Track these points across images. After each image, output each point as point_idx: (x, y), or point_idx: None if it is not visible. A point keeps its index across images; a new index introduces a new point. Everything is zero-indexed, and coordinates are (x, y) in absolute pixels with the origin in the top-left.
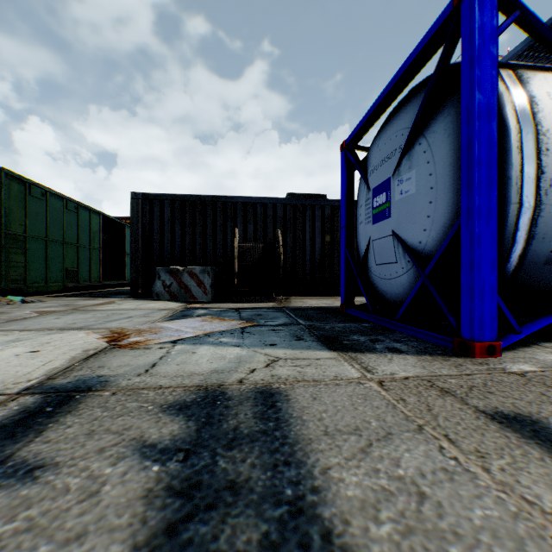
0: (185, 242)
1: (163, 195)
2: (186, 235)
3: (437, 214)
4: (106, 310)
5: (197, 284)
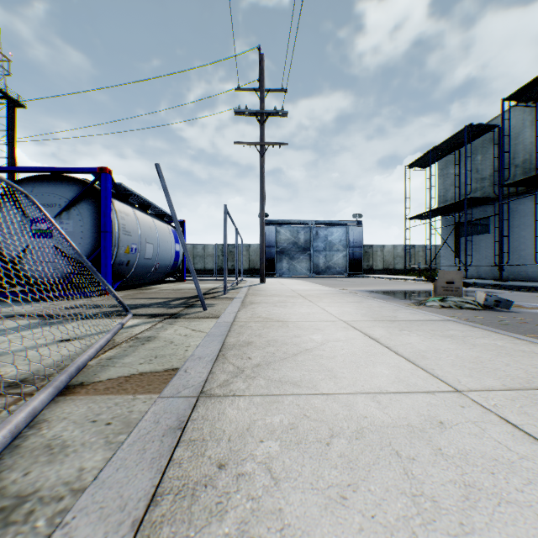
0: None
1: None
2: None
3: (86, 243)
4: None
5: None
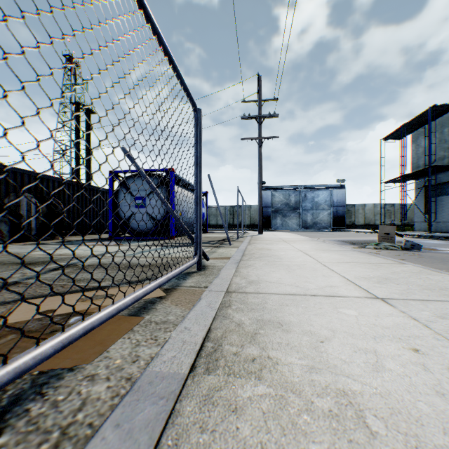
0: None
1: None
2: None
3: (161, 210)
4: None
5: None
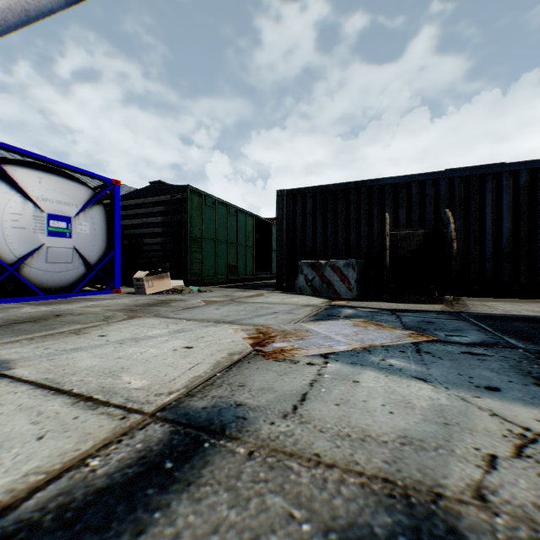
0: (327, 235)
1: (305, 188)
2: (328, 227)
3: None
4: (255, 302)
5: (340, 278)
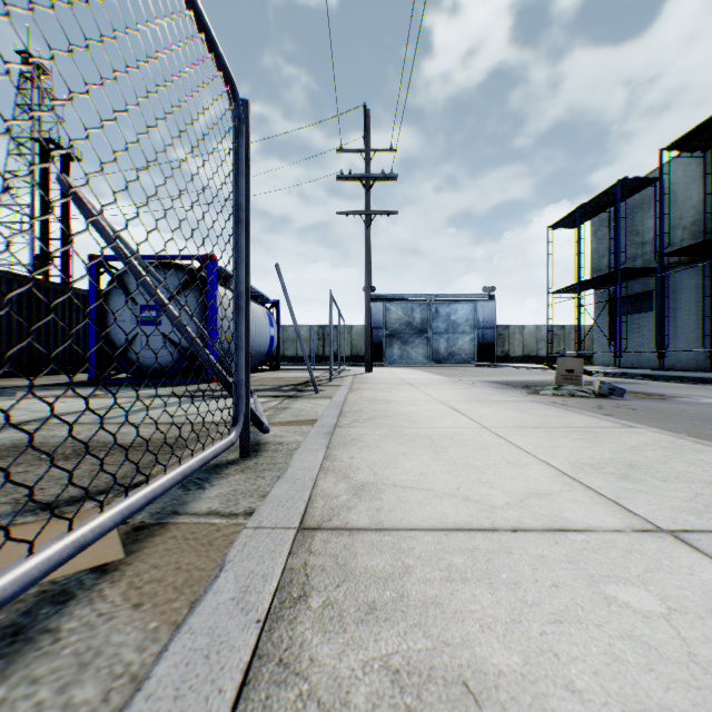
0: None
1: None
2: None
3: (192, 331)
4: None
5: None
